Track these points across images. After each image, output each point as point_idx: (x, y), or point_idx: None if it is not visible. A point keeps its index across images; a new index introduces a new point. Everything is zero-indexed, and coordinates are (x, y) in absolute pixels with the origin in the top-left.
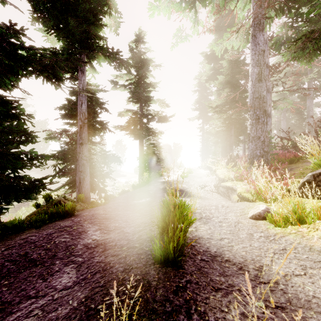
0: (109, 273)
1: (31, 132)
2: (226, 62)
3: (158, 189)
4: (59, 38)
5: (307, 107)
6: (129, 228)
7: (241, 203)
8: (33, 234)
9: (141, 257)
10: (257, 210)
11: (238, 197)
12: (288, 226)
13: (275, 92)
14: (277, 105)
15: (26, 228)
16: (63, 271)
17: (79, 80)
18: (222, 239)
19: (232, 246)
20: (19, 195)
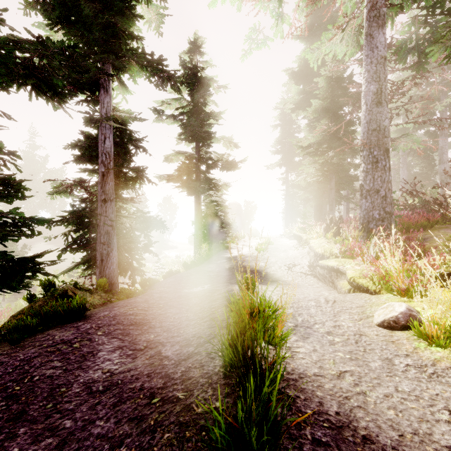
0: None
1: (16, 181)
2: (324, 80)
3: (222, 270)
4: (69, 37)
5: (440, 148)
6: (171, 346)
7: (356, 295)
8: None
9: (186, 434)
10: (391, 312)
11: (351, 285)
12: None
13: (395, 125)
14: (397, 144)
15: (2, 340)
16: None
17: (101, 103)
18: (341, 376)
19: (364, 392)
20: None
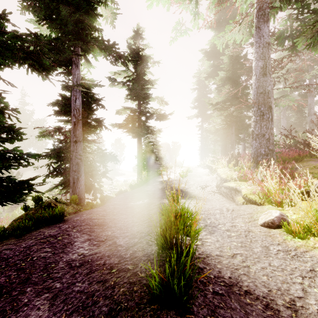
0: (89, 315)
1: (17, 128)
2: (227, 57)
3: (156, 189)
4: (51, 29)
5: (308, 105)
6: (123, 239)
7: (247, 206)
8: (10, 247)
9: (134, 288)
10: (269, 216)
11: (244, 199)
12: (310, 238)
13: (277, 89)
14: (278, 102)
15: (8, 236)
16: (33, 305)
17: (73, 74)
18: (234, 256)
19: (248, 266)
20: (1, 198)
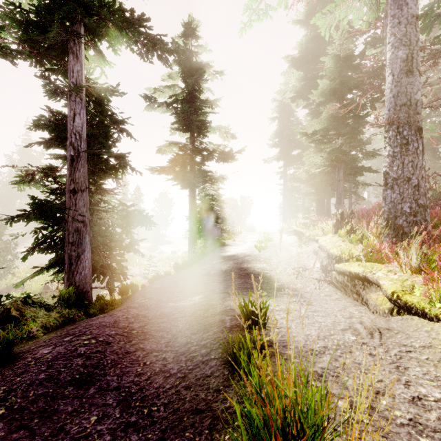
0: None
1: None
2: (332, 59)
3: (218, 273)
4: None
5: None
6: None
7: (404, 320)
8: None
9: None
10: None
11: (394, 304)
12: None
13: None
14: None
15: None
16: None
17: (69, 71)
18: None
19: None
20: None
